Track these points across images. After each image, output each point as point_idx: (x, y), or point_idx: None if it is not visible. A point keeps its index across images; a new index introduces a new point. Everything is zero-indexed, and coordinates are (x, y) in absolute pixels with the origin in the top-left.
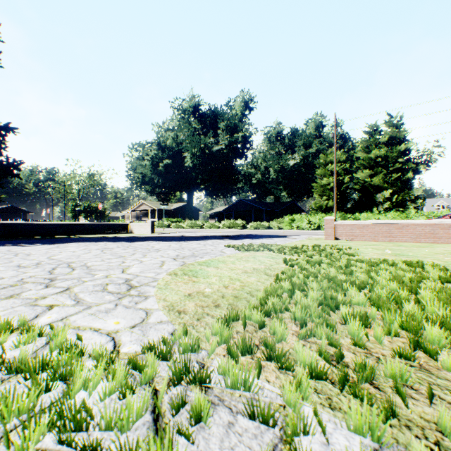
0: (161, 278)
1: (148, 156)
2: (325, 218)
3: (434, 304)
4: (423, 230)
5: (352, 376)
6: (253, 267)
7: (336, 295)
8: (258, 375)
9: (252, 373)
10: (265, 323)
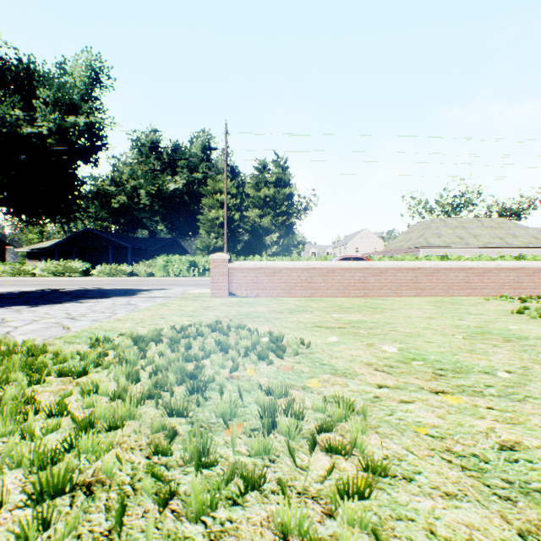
0: None
1: None
2: (212, 257)
3: None
4: (353, 277)
5: None
6: None
7: None
8: None
9: None
10: None
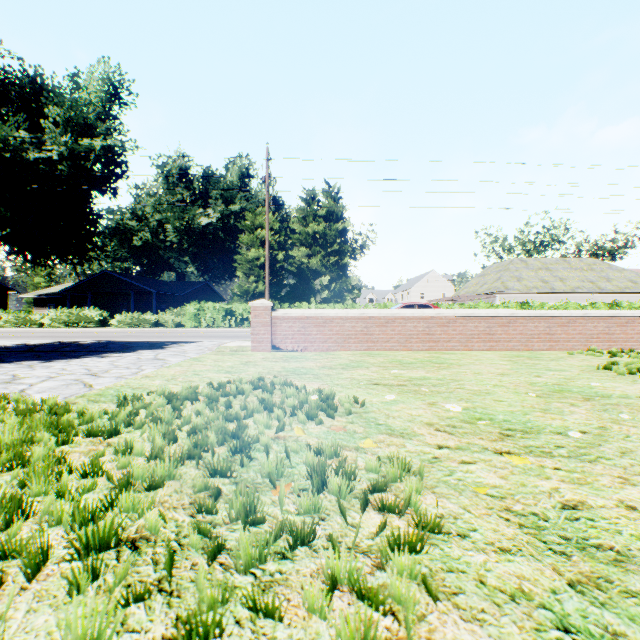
0: None
1: None
2: (253, 304)
3: None
4: (417, 327)
5: None
6: None
7: None
8: None
9: None
10: None
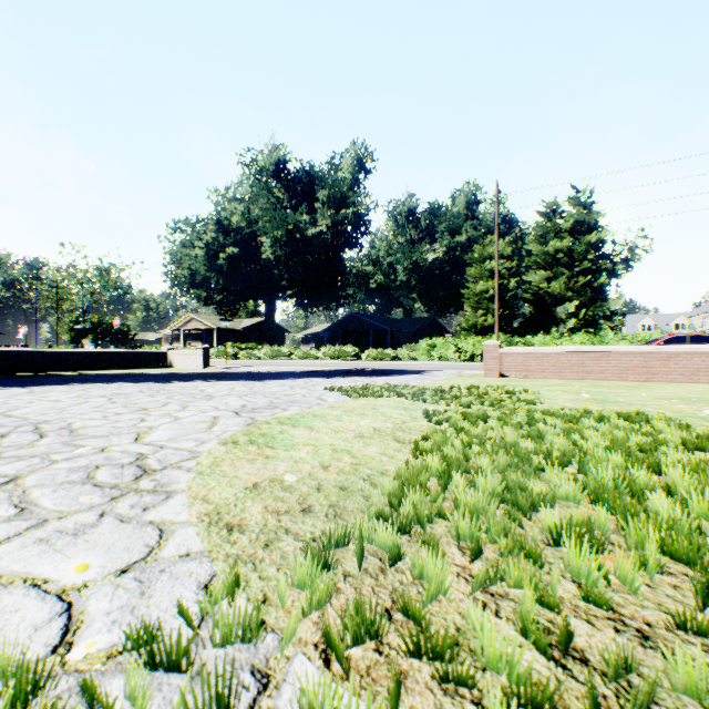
0: (205, 452)
1: (200, 242)
2: (484, 343)
3: (704, 499)
4: (632, 361)
5: (604, 694)
6: (373, 426)
7: (526, 482)
8: (396, 708)
9: (380, 699)
10: (401, 552)
